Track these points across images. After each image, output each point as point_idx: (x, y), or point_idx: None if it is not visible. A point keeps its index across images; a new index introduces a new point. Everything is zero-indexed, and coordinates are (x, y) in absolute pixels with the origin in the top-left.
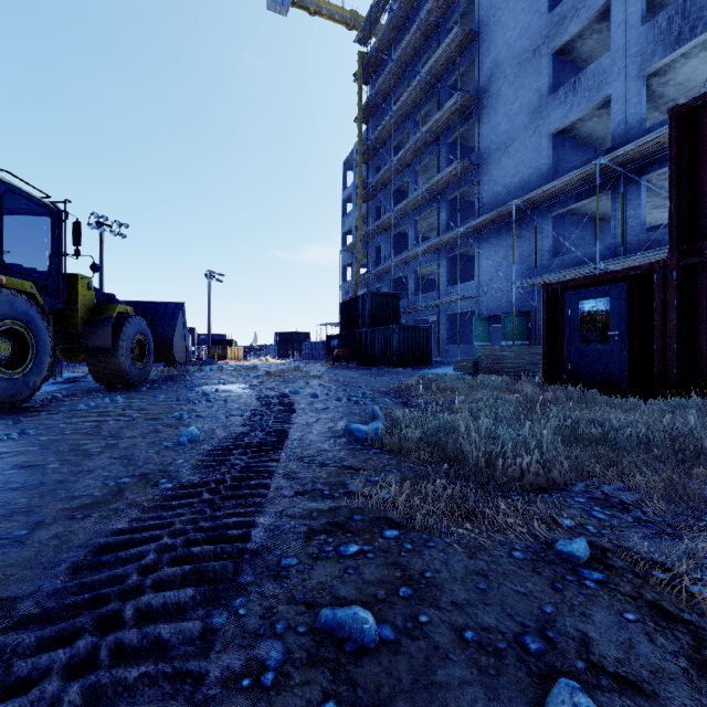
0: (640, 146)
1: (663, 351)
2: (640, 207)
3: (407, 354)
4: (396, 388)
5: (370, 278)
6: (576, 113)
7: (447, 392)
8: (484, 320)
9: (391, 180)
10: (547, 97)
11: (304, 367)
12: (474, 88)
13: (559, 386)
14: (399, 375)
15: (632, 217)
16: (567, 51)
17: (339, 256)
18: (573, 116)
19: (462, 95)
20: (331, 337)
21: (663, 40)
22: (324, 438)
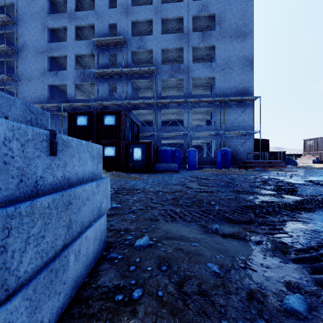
0: (73, 104)
1: None
2: None
3: None
4: None
5: None
6: (57, 83)
7: None
8: None
9: None
10: (47, 71)
11: None
12: (14, 46)
13: None
14: None
15: None
16: (55, 58)
17: None
18: (56, 84)
19: (7, 47)
20: None
21: (79, 77)
22: None
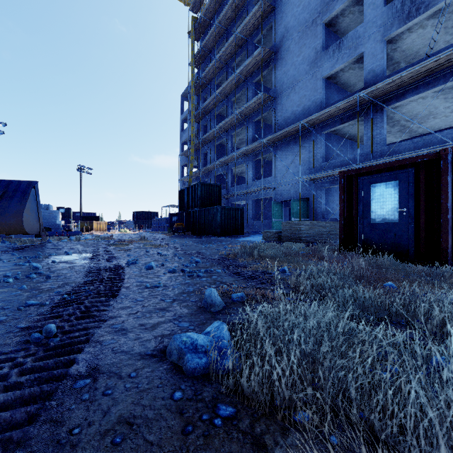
0: (386, 85)
1: (448, 224)
2: (383, 128)
3: (226, 226)
4: (224, 255)
5: (200, 174)
6: (340, 64)
7: (269, 259)
8: (278, 204)
9: (214, 107)
10: (321, 53)
11: (151, 236)
12: (271, 46)
13: (355, 252)
14: (222, 242)
15: (378, 134)
16: (333, 24)
17: (178, 159)
18: (339, 66)
19: (264, 48)
20: (172, 215)
21: (398, 16)
22: (137, 360)
